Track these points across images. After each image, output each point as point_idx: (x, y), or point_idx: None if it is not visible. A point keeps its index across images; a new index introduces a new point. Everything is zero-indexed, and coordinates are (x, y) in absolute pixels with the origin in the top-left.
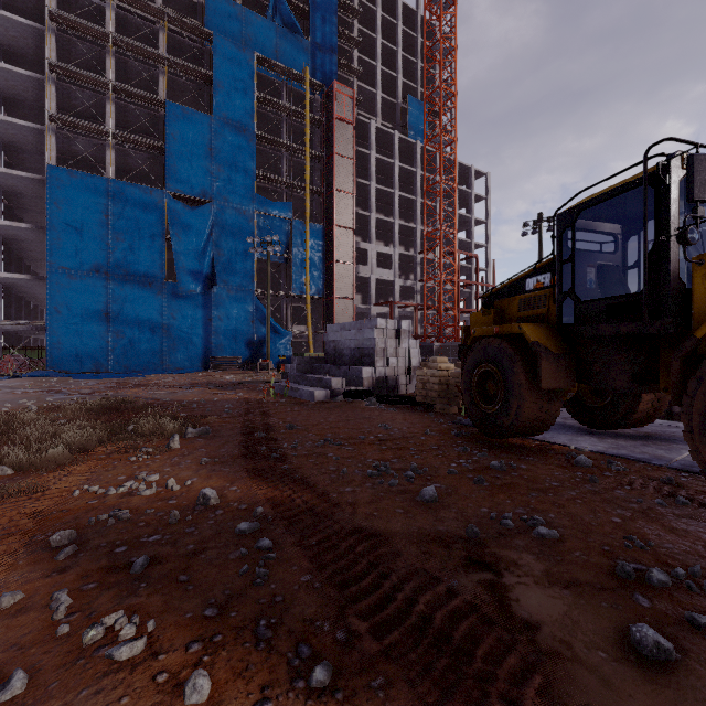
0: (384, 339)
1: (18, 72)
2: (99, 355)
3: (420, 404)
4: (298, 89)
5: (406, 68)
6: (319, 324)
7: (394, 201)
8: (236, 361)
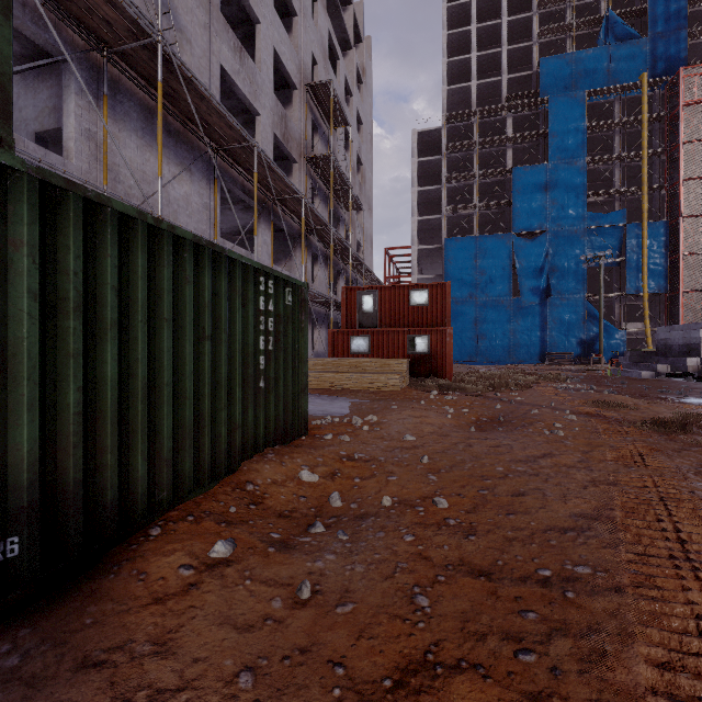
0: None
1: (429, 189)
2: (471, 351)
3: None
4: (633, 96)
5: None
6: (660, 320)
7: None
8: (568, 356)
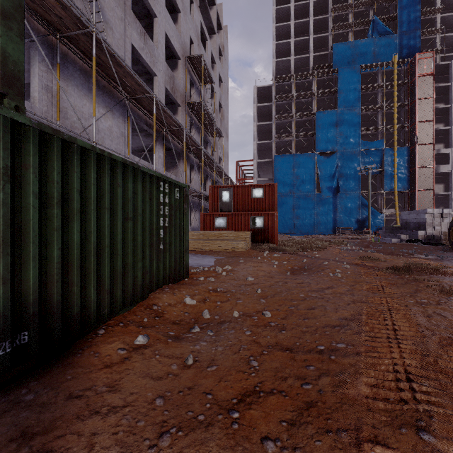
0: (431, 218)
1: (264, 124)
2: (291, 226)
3: (445, 245)
4: (388, 69)
5: None
6: (404, 208)
7: None
8: (350, 229)
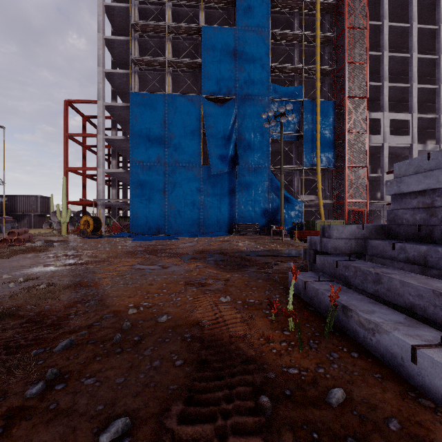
0: None
1: (119, 39)
2: (159, 222)
3: None
4: None
5: None
6: (328, 194)
7: (411, 65)
8: (254, 227)
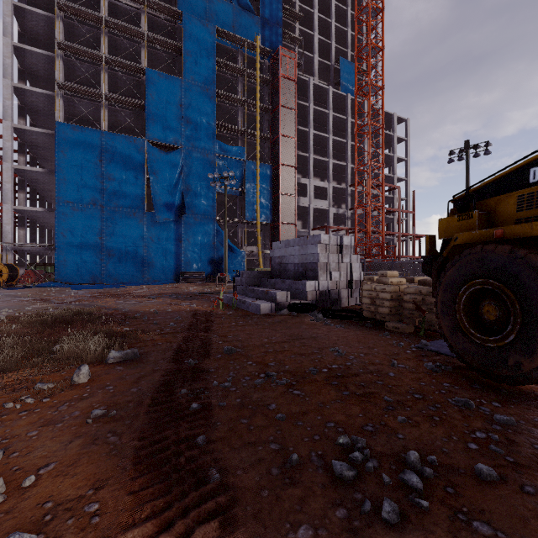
0: (327, 254)
1: (35, 51)
2: (95, 270)
3: (368, 319)
4: (250, 56)
5: (338, 37)
6: (267, 245)
7: (328, 144)
8: (201, 275)
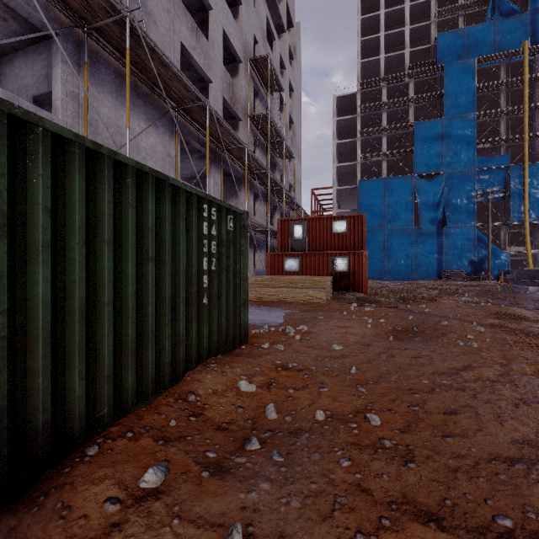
0: None
1: (346, 141)
2: (380, 270)
3: None
4: (516, 60)
5: None
6: (538, 244)
7: None
8: (461, 273)
